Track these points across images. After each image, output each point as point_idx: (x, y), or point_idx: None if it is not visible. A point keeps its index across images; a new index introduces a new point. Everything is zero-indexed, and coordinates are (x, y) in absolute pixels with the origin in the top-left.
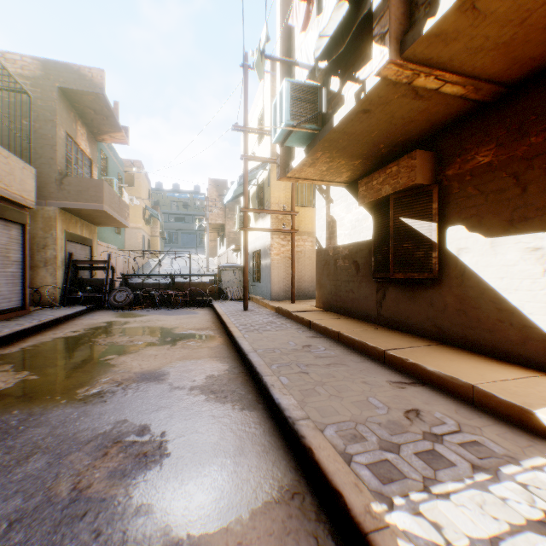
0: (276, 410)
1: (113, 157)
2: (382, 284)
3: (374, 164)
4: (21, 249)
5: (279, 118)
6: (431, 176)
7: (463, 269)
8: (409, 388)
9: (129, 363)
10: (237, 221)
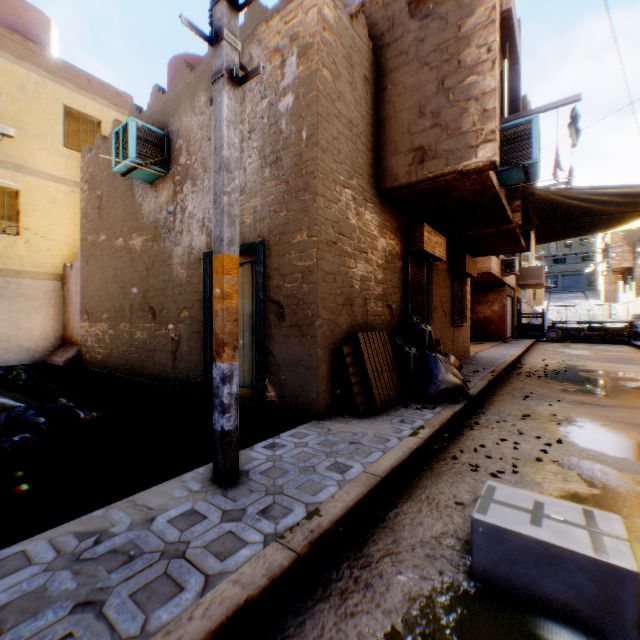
0: None
1: None
2: None
3: None
4: (510, 309)
5: None
6: None
7: None
8: None
9: (600, 353)
10: None
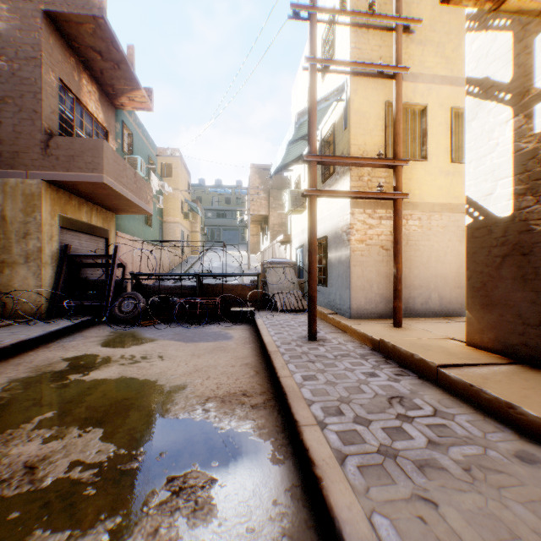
0: None
1: (142, 136)
2: None
3: None
4: None
5: None
6: None
7: None
8: None
9: None
10: (288, 199)
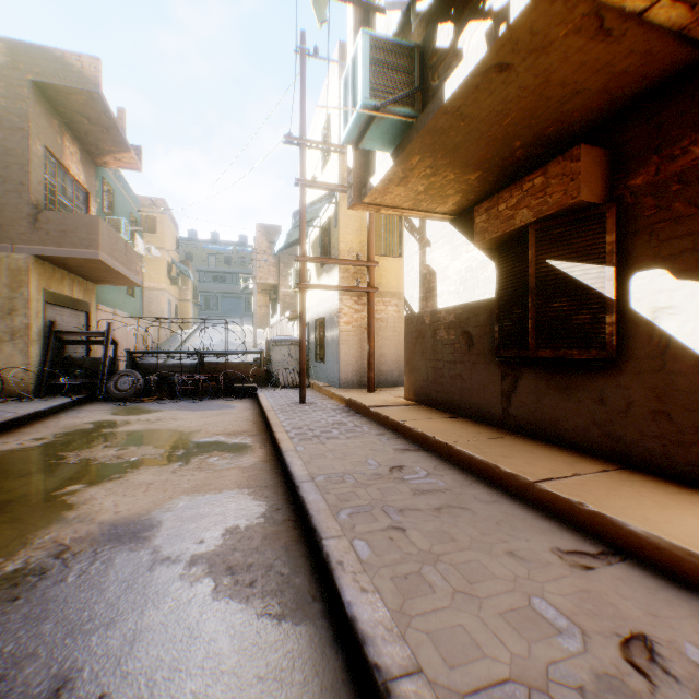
0: (348, 630)
1: (123, 190)
2: (511, 367)
3: (500, 180)
4: None
5: (352, 99)
6: (602, 189)
7: (665, 342)
8: (601, 568)
9: (99, 502)
10: (293, 277)
